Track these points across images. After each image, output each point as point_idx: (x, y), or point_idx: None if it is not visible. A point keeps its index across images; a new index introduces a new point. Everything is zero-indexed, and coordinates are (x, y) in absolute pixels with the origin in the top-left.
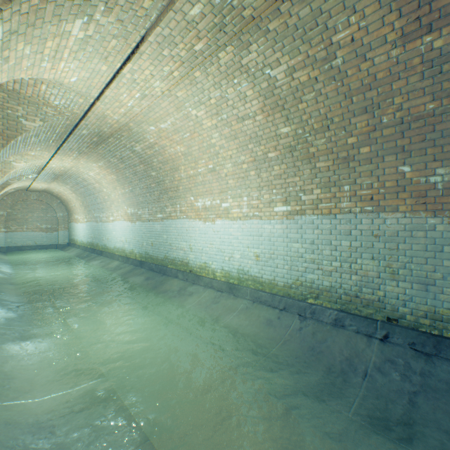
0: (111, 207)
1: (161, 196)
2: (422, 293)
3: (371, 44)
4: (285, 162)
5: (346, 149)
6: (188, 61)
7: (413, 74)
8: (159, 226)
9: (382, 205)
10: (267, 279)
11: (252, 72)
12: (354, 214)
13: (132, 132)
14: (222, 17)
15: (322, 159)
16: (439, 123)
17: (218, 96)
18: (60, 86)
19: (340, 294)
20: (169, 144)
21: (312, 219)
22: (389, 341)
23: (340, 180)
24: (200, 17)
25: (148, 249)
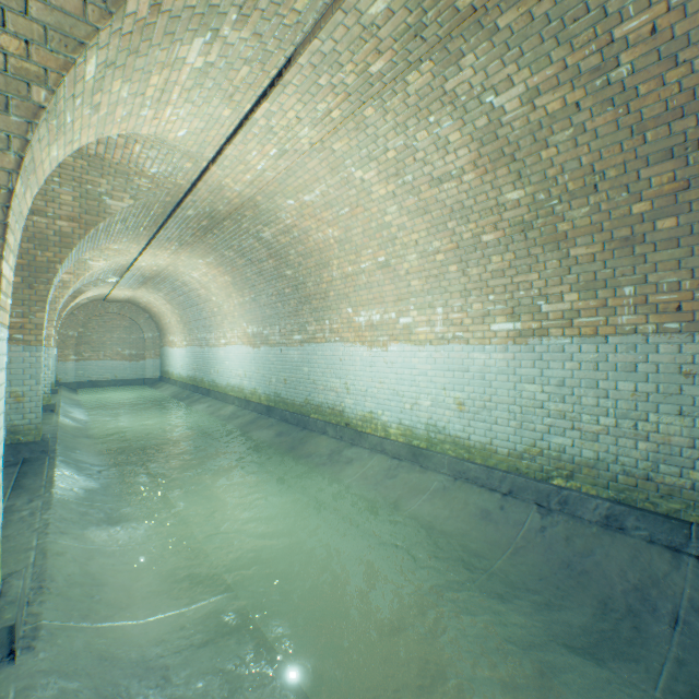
0: (223, 323)
1: (300, 307)
2: None
3: (690, 35)
4: (512, 249)
5: (628, 223)
6: (356, 92)
7: None
8: (296, 353)
9: None
10: (478, 442)
11: (461, 101)
12: (643, 335)
13: (259, 210)
14: (421, 14)
15: (581, 242)
16: None
17: (400, 146)
18: (161, 144)
19: (615, 474)
20: (315, 226)
21: (561, 344)
22: None
23: (616, 277)
24: (384, 16)
25: (279, 388)
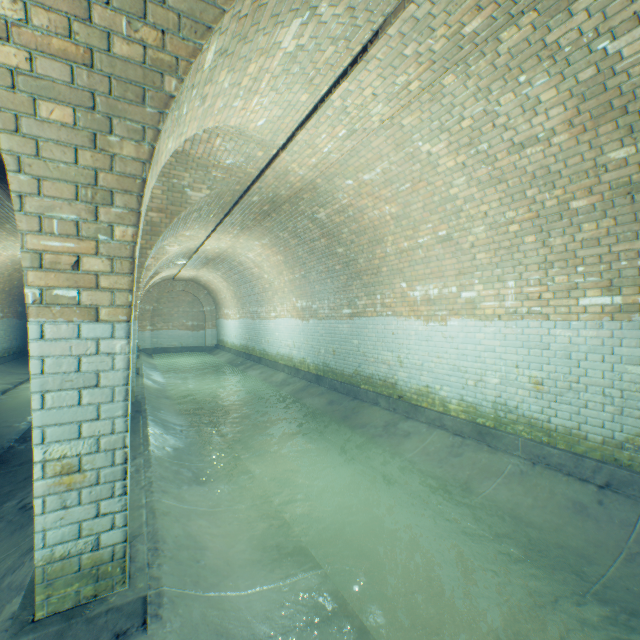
0: (273, 298)
1: (349, 283)
2: None
3: None
4: (612, 215)
5: None
6: (442, 58)
7: None
8: (345, 326)
9: None
10: (561, 426)
11: (563, 53)
12: None
13: (317, 192)
14: None
15: None
16: None
17: (478, 113)
18: (239, 136)
19: None
20: (371, 204)
21: None
22: None
23: None
24: None
25: (328, 359)
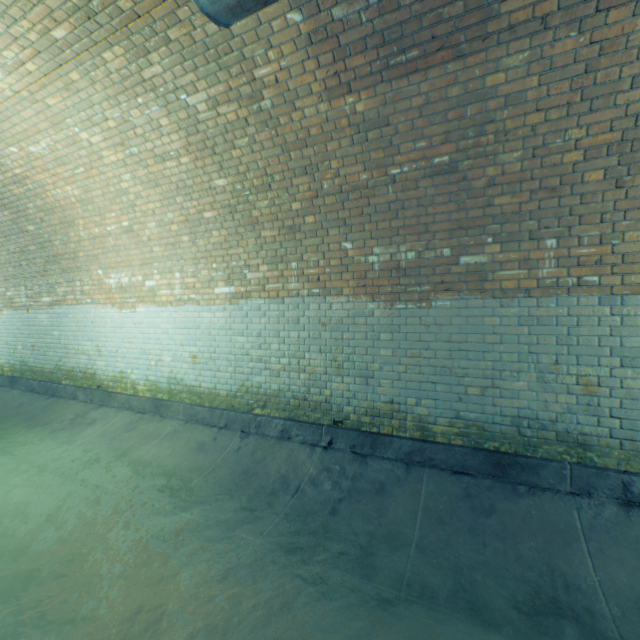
0: None
1: (48, 267)
2: (364, 388)
3: (298, 91)
4: (226, 227)
5: (292, 216)
6: (47, 51)
7: (345, 137)
8: (46, 316)
9: (328, 287)
10: (207, 388)
11: (161, 92)
12: (303, 297)
13: None
14: None
15: (268, 226)
16: (373, 197)
17: (119, 118)
18: None
19: (289, 399)
20: (51, 181)
21: (259, 304)
22: (334, 447)
23: (288, 255)
24: None
25: (27, 356)
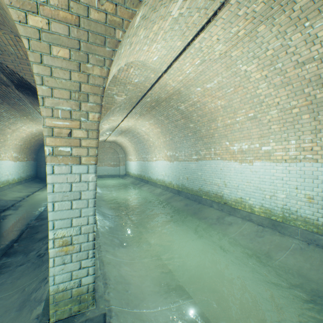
0: (154, 151)
1: (196, 142)
2: None
3: None
4: None
5: None
6: (259, 15)
7: None
8: (193, 165)
9: None
10: None
11: None
12: None
13: (180, 95)
14: None
15: None
16: None
17: (277, 46)
18: (142, 66)
19: None
20: (210, 100)
21: None
22: None
23: None
24: None
25: (184, 182)
